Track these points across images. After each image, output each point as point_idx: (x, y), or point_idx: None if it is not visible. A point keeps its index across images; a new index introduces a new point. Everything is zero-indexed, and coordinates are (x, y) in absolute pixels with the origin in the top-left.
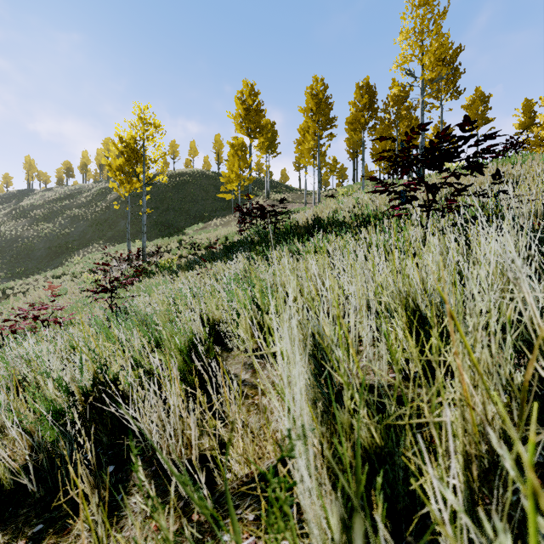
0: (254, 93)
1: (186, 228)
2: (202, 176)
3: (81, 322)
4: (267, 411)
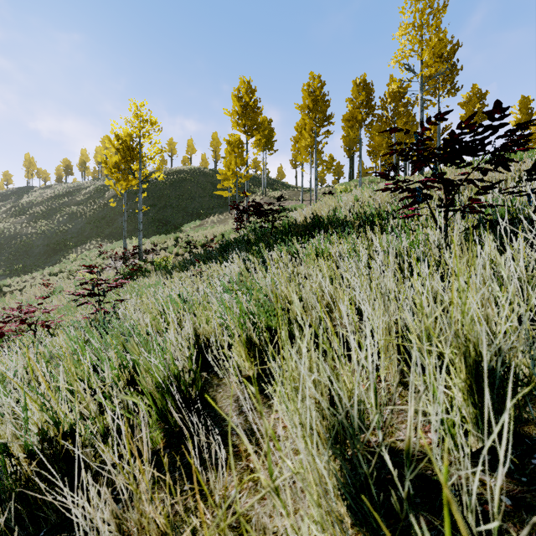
0: (251, 90)
1: (183, 225)
2: (199, 173)
3: (28, 357)
4: (267, 534)
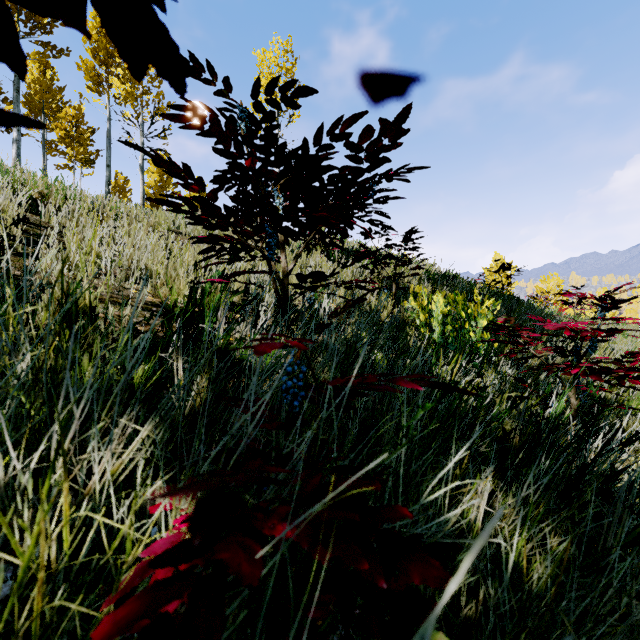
0: None
1: None
2: None
3: None
4: None
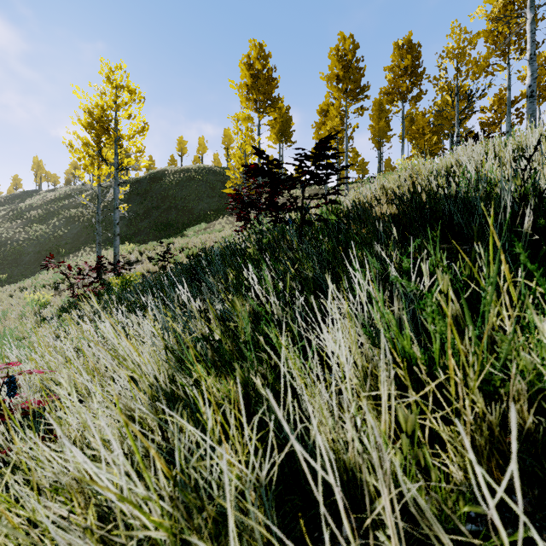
0: (264, 54)
1: (187, 228)
2: (209, 172)
3: None
4: None
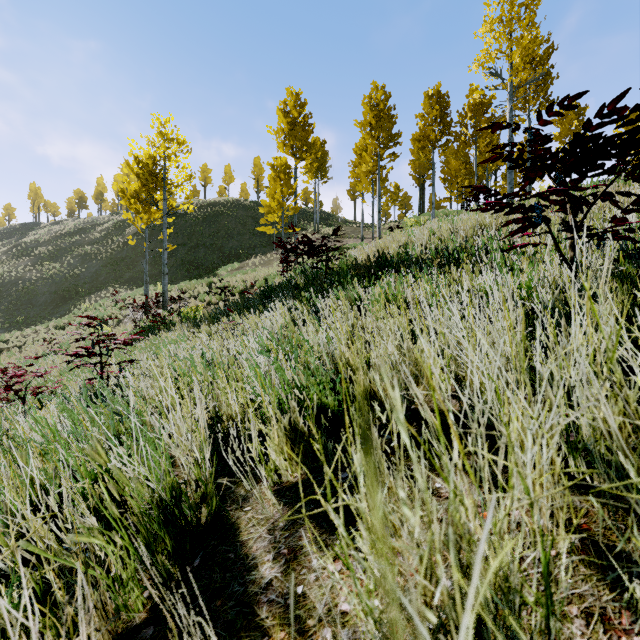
0: (300, 103)
1: (219, 268)
2: (239, 206)
3: None
4: None
